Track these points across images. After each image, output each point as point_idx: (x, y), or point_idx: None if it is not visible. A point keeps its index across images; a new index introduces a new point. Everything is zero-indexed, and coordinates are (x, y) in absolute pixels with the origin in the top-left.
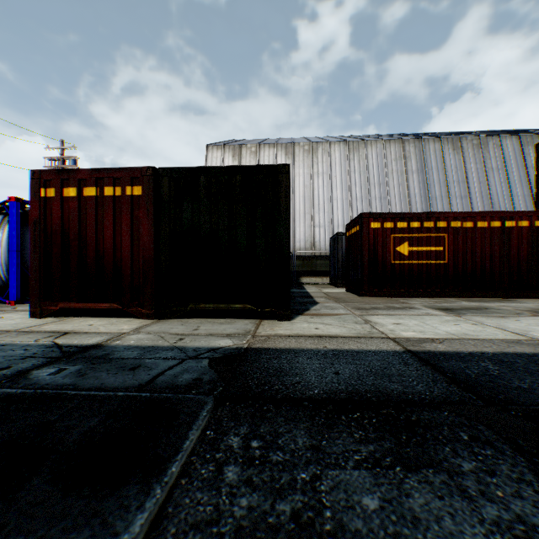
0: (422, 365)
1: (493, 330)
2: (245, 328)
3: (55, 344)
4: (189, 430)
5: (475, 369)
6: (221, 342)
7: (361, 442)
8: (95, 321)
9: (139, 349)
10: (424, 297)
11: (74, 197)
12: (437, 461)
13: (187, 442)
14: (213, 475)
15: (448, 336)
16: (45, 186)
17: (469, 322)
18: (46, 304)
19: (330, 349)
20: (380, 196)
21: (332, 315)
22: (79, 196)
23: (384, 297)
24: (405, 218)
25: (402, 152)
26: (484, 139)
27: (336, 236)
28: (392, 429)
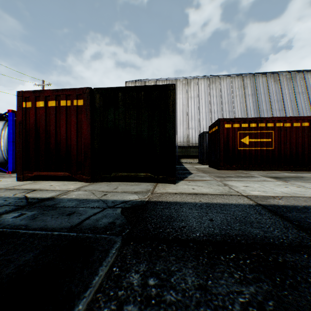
0: (272, 214)
1: None
2: (147, 188)
3: (25, 197)
4: (99, 266)
5: None
6: (131, 197)
7: (242, 283)
8: (55, 183)
9: (77, 200)
10: (259, 170)
11: (42, 107)
12: None
13: (96, 278)
14: None
15: (283, 194)
16: (25, 101)
17: (294, 185)
18: (26, 172)
19: (204, 202)
20: (228, 110)
21: (202, 180)
22: (45, 106)
23: (233, 170)
24: (246, 121)
25: (242, 83)
26: (293, 74)
27: (202, 133)
28: (265, 271)
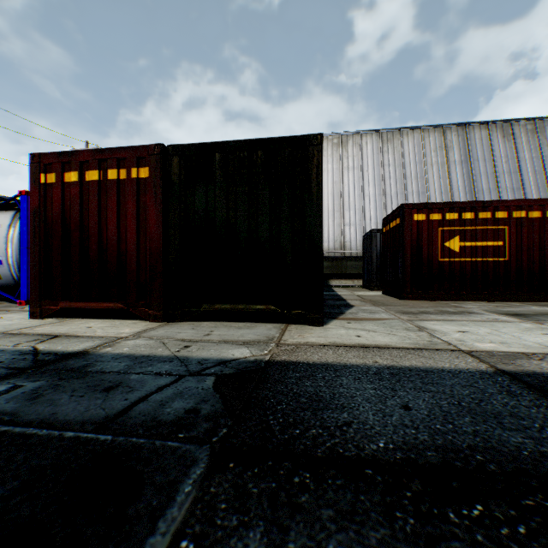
0: (538, 396)
1: None
2: (267, 334)
3: (33, 350)
4: (147, 535)
5: None
6: (236, 352)
7: None
8: (97, 323)
9: (130, 358)
10: (479, 301)
11: (75, 182)
12: None
13: None
14: None
15: (545, 350)
16: (45, 171)
17: None
18: (46, 303)
19: (384, 365)
20: (417, 191)
21: (373, 320)
22: (81, 181)
23: (430, 301)
24: (455, 208)
25: (443, 141)
26: (540, 123)
27: (370, 233)
28: None
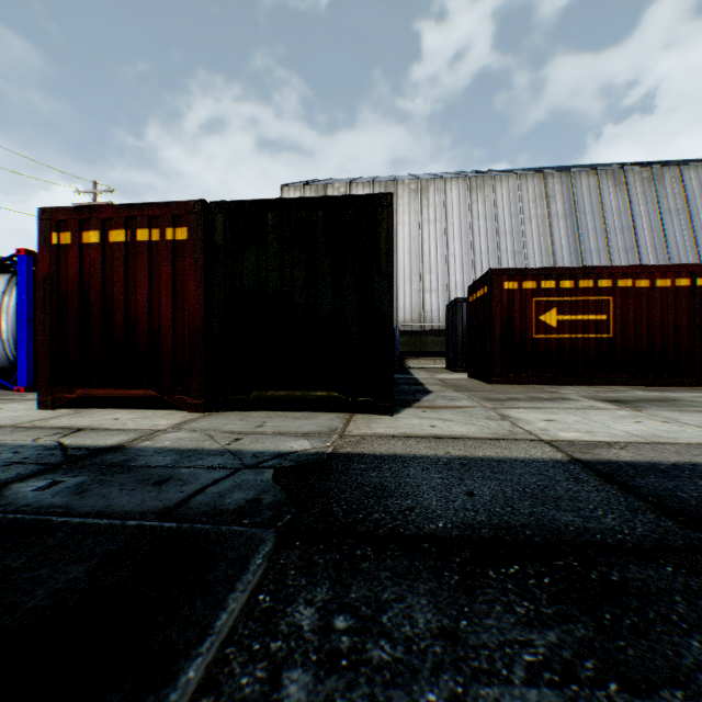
0: (603, 482)
1: (696, 430)
2: (330, 425)
3: (59, 445)
4: (229, 592)
5: (691, 490)
6: (295, 444)
7: (531, 624)
8: (124, 414)
9: (175, 452)
10: (580, 385)
11: (96, 244)
12: (685, 672)
13: (223, 616)
14: (261, 690)
15: (631, 438)
16: (57, 230)
17: (656, 418)
18: (60, 390)
19: (455, 455)
20: (513, 250)
21: (452, 408)
22: (103, 243)
23: (523, 385)
24: (552, 275)
25: (544, 190)
26: (658, 170)
27: (454, 303)
28: (581, 599)
